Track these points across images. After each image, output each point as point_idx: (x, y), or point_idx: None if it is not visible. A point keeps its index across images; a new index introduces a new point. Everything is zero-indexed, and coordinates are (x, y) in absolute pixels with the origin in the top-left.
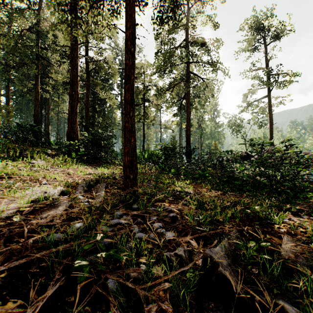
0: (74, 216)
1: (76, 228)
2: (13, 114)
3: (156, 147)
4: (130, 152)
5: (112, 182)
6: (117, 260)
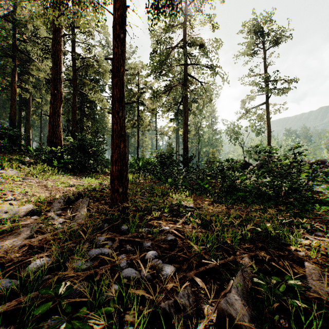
0: (40, 245)
1: (32, 271)
2: None
3: (152, 154)
4: (119, 160)
5: (99, 195)
6: None
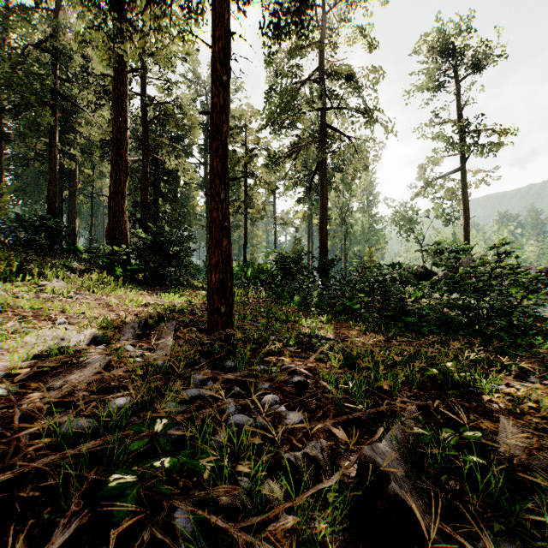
0: (114, 383)
1: (116, 407)
2: (10, 197)
3: (268, 257)
4: (221, 265)
5: (188, 319)
6: (194, 471)
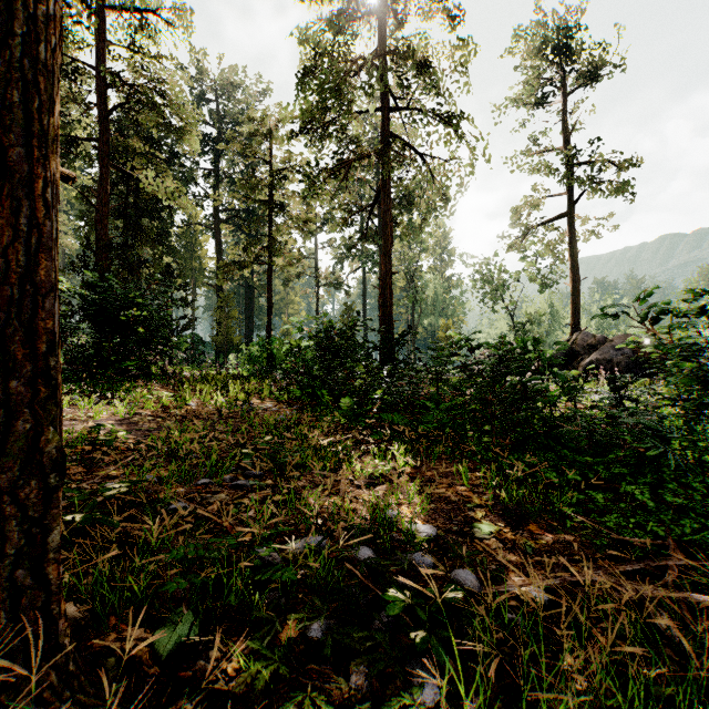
0: None
1: None
2: None
3: (300, 330)
4: None
5: None
6: None
